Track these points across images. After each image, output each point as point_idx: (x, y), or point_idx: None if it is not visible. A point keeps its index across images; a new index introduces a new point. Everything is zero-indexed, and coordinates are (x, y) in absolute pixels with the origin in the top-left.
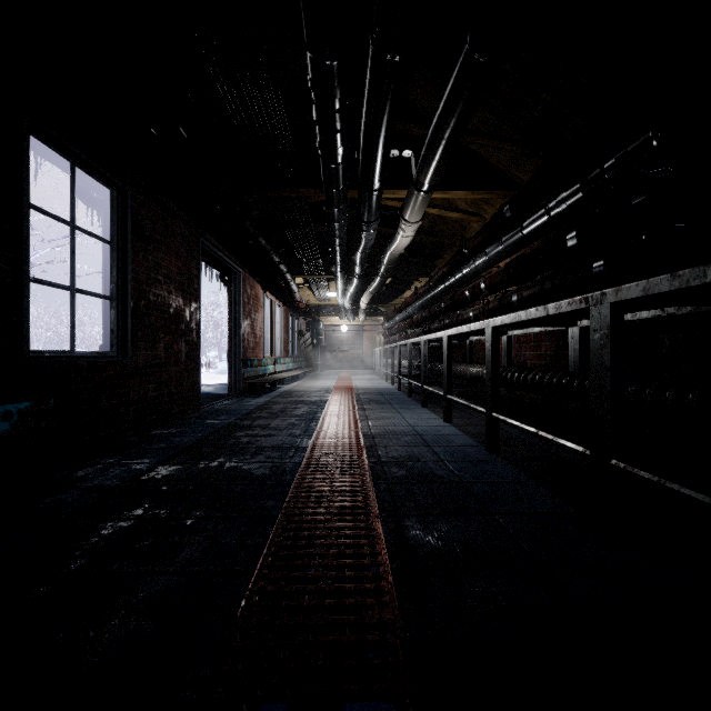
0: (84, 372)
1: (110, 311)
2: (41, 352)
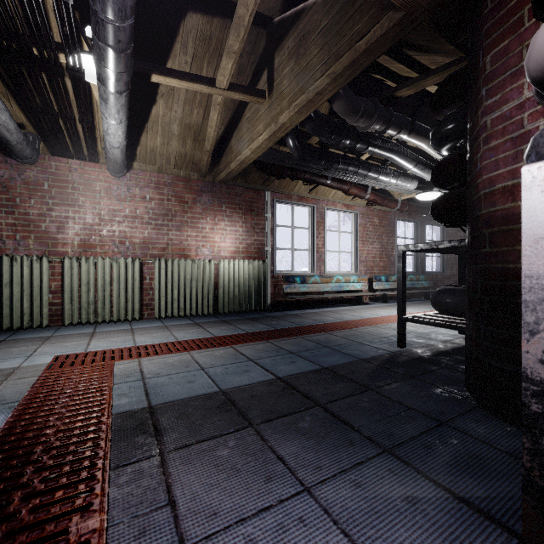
0: (434, 276)
1: (439, 260)
2: (426, 272)
